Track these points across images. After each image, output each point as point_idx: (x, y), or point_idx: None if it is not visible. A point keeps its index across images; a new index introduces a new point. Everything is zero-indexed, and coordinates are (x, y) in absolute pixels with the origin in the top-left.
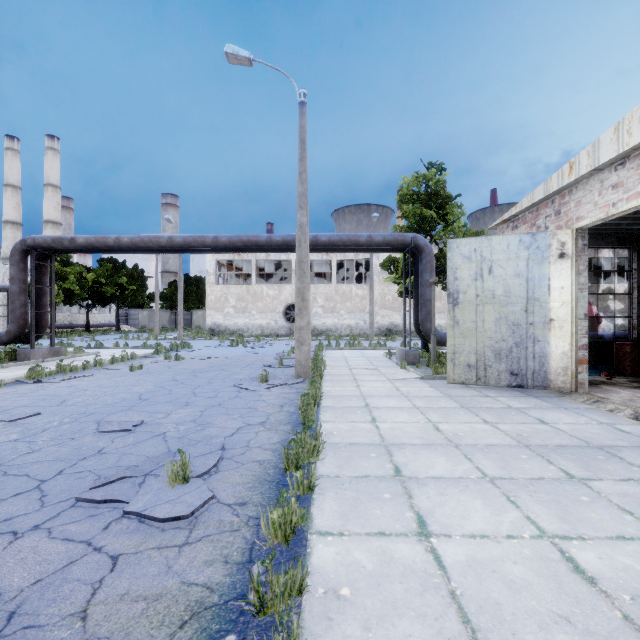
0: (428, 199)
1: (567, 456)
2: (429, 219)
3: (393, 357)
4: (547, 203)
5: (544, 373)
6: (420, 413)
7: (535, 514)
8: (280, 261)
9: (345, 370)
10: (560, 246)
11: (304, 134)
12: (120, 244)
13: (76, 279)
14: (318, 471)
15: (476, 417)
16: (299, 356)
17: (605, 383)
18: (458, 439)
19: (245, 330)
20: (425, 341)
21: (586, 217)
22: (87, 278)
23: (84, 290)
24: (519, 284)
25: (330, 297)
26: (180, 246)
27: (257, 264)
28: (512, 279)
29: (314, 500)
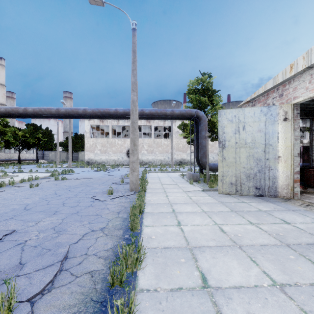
0: (203, 92)
1: None
2: (204, 102)
3: (185, 177)
4: (274, 90)
5: (275, 188)
6: (208, 216)
7: None
8: (124, 126)
9: (159, 185)
10: (284, 114)
11: (135, 47)
12: (27, 112)
13: (12, 134)
14: (139, 284)
15: (243, 219)
16: (132, 178)
17: (304, 192)
18: (239, 240)
19: (106, 162)
20: (202, 168)
21: (300, 96)
22: (18, 134)
23: (17, 140)
24: (260, 136)
25: (150, 145)
26: (63, 114)
27: (112, 127)
28: (256, 133)
29: None
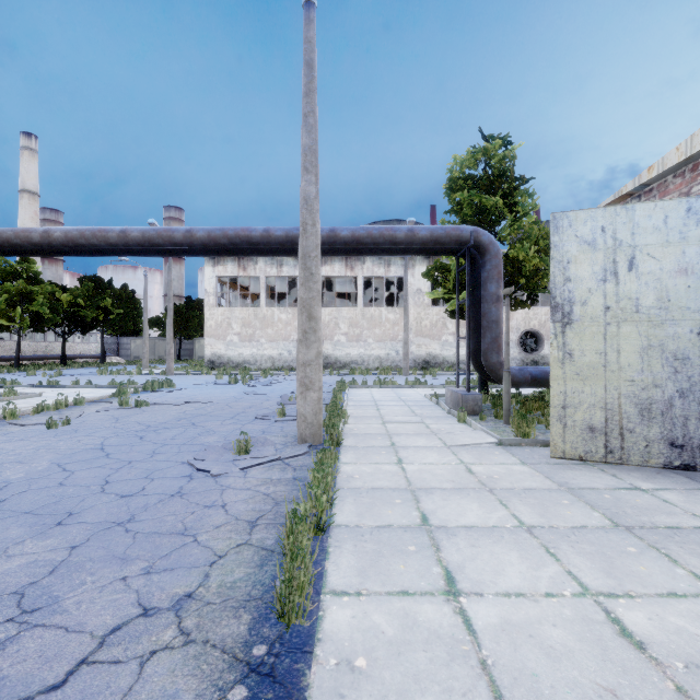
0: (489, 184)
1: None
2: (493, 209)
3: (442, 402)
4: None
5: None
6: (545, 551)
7: None
8: (295, 279)
9: (376, 425)
10: None
11: (312, 53)
12: (50, 240)
13: (47, 300)
14: None
15: (678, 568)
16: (303, 408)
17: None
18: None
19: (252, 362)
20: (487, 379)
21: None
22: (61, 299)
23: (57, 314)
24: (686, 286)
25: (355, 322)
26: (138, 243)
27: (267, 283)
28: (673, 278)
29: None
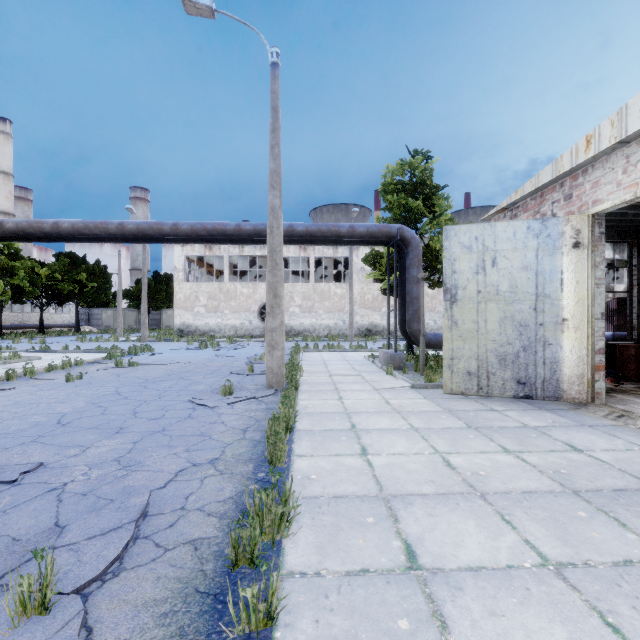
0: (414, 189)
1: (638, 511)
2: (415, 210)
3: (376, 361)
4: (554, 187)
5: (556, 382)
6: (421, 438)
7: None
8: (255, 258)
9: (324, 377)
10: (574, 234)
11: (277, 101)
12: (59, 230)
13: (27, 275)
14: (286, 562)
15: (492, 443)
16: (271, 363)
17: (615, 391)
18: (481, 482)
19: (217, 331)
20: (411, 343)
21: (606, 200)
22: (40, 274)
23: (36, 287)
24: (527, 278)
25: (308, 296)
26: (133, 234)
27: (230, 261)
28: (519, 272)
29: None
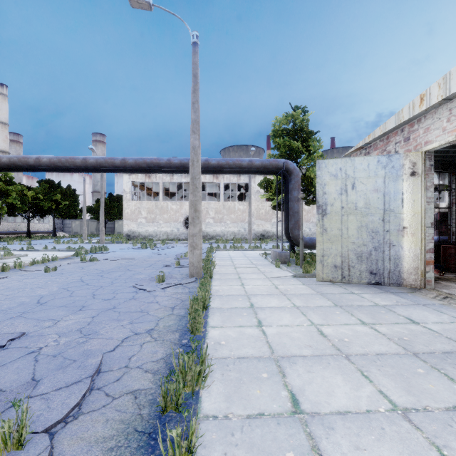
0: (295, 134)
1: None
2: (296, 149)
3: (268, 257)
4: (397, 132)
5: (398, 272)
6: (301, 314)
7: None
8: (181, 183)
9: (231, 269)
10: (411, 166)
11: (196, 70)
12: (40, 163)
13: (18, 195)
14: (203, 408)
15: (352, 317)
16: (192, 259)
17: (440, 279)
18: (346, 347)
19: (154, 235)
20: (293, 244)
21: (435, 141)
22: (27, 195)
23: (25, 204)
24: (377, 198)
25: (219, 211)
26: (93, 166)
27: (164, 185)
28: (371, 193)
29: None
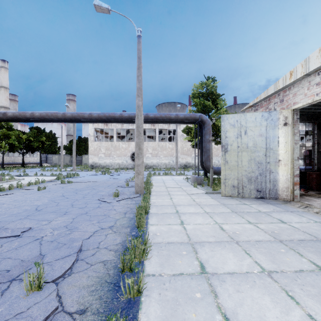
0: (207, 96)
1: (309, 249)
2: (208, 106)
3: (189, 180)
4: (275, 95)
5: (275, 190)
6: (209, 217)
7: (313, 311)
8: (129, 129)
9: (163, 188)
10: (284, 119)
11: (140, 54)
12: (34, 116)
13: (16, 138)
14: (146, 270)
15: (243, 219)
16: (137, 181)
17: (305, 195)
18: (237, 237)
19: (110, 166)
20: (206, 172)
21: (299, 102)
22: (22, 137)
23: (20, 144)
24: (261, 140)
25: (155, 148)
26: (69, 118)
27: (116, 131)
28: (258, 137)
29: (142, 304)
